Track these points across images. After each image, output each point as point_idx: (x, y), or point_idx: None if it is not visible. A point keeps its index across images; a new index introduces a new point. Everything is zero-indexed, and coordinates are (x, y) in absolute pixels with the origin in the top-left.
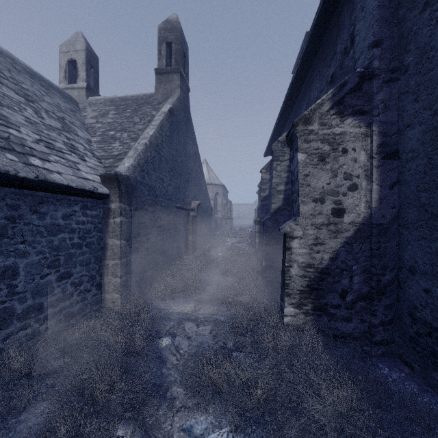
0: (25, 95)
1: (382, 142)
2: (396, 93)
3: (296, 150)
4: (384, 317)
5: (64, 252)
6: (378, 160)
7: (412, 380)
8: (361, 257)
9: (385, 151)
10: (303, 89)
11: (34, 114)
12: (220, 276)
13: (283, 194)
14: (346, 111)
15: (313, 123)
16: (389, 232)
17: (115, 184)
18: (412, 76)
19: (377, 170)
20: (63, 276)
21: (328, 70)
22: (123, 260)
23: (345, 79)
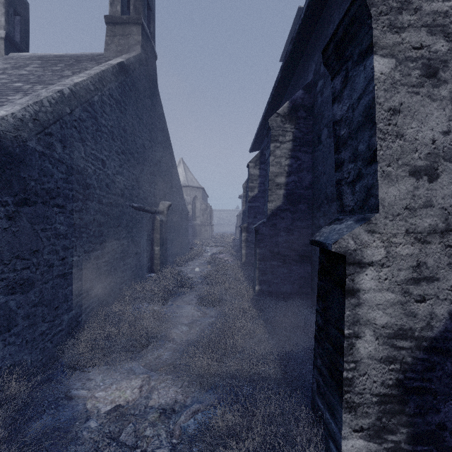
0: None
1: None
2: None
3: (365, 55)
4: None
5: None
6: None
7: None
8: None
9: None
10: (311, 44)
11: None
12: (194, 307)
13: (284, 189)
14: None
15: None
16: None
17: None
18: None
19: None
20: None
21: None
22: None
23: None
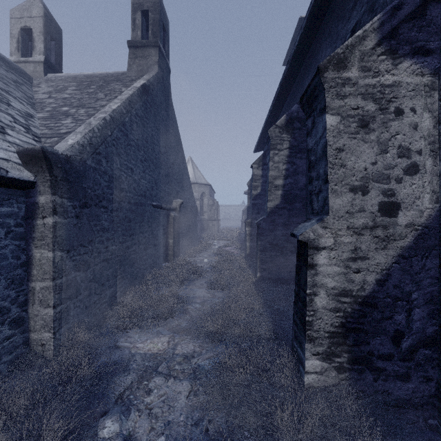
0: None
1: None
2: None
3: (322, 112)
4: None
5: None
6: None
7: None
8: (424, 279)
9: None
10: (305, 64)
11: None
12: (205, 290)
13: (282, 190)
14: (402, 49)
15: (351, 67)
16: None
17: (43, 166)
18: None
19: None
20: None
21: (347, 23)
22: (59, 281)
23: None
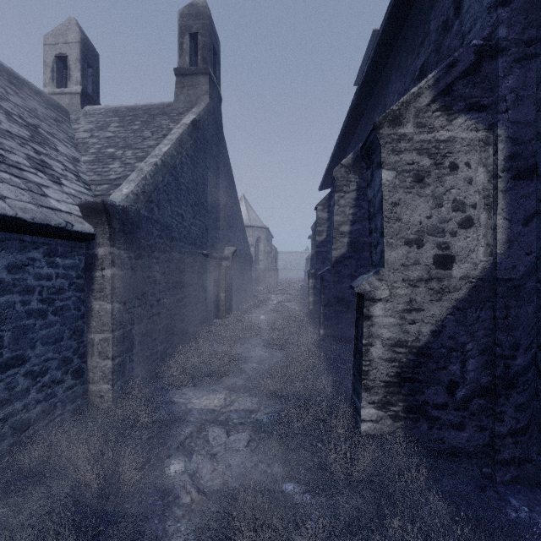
0: None
1: (513, 152)
2: (533, 77)
3: (379, 166)
4: (515, 423)
5: (12, 325)
6: (506, 181)
7: None
8: (478, 330)
9: (517, 167)
10: (375, 95)
11: None
12: (262, 349)
13: (348, 237)
14: (456, 105)
15: (406, 124)
16: (523, 291)
17: (103, 218)
18: None
19: (504, 196)
20: (10, 364)
21: (416, 60)
22: (117, 333)
23: (455, 56)
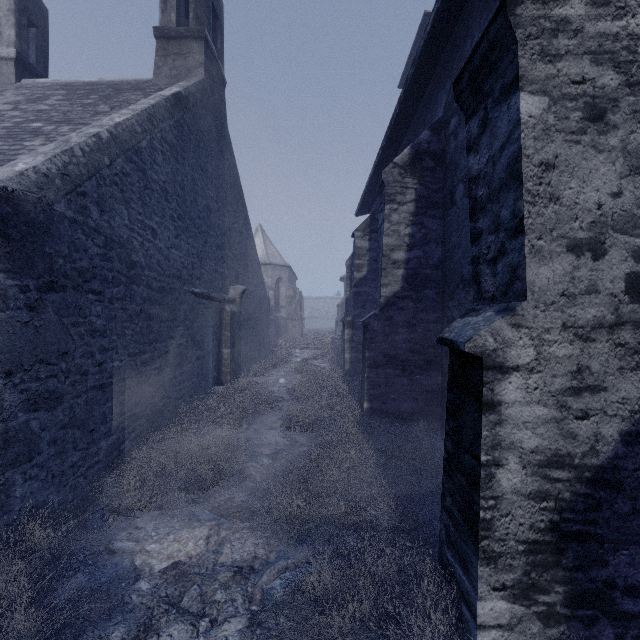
0: None
1: None
2: None
3: (509, 91)
4: None
5: None
6: None
7: None
8: None
9: None
10: (441, 66)
11: None
12: (278, 431)
13: (404, 268)
14: None
15: None
16: None
17: None
18: None
19: None
20: None
21: None
22: None
23: None
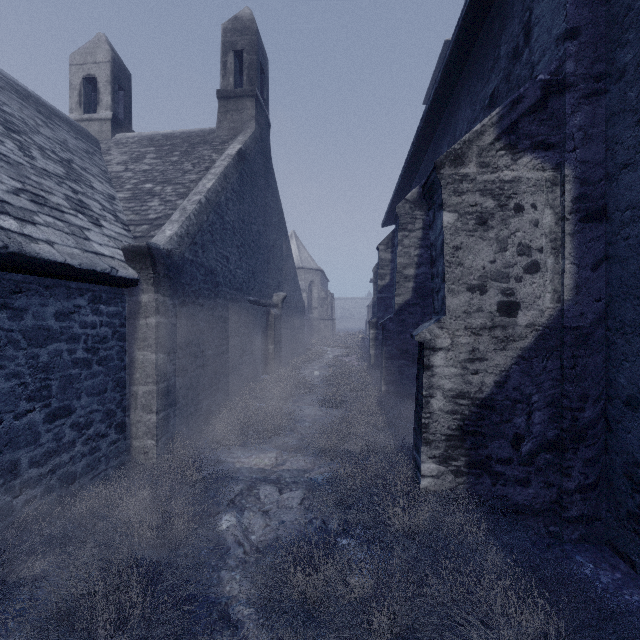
0: (6, 122)
1: (581, 193)
2: (603, 114)
3: (440, 208)
4: (583, 479)
5: (59, 374)
6: (574, 223)
7: (634, 585)
8: (545, 381)
9: (585, 209)
10: (443, 121)
11: (17, 151)
12: (316, 407)
13: (413, 282)
14: (521, 143)
15: (468, 163)
16: (592, 340)
17: (147, 263)
18: (632, 85)
19: (572, 240)
20: (58, 414)
21: (486, 86)
22: (161, 385)
23: (520, 92)
